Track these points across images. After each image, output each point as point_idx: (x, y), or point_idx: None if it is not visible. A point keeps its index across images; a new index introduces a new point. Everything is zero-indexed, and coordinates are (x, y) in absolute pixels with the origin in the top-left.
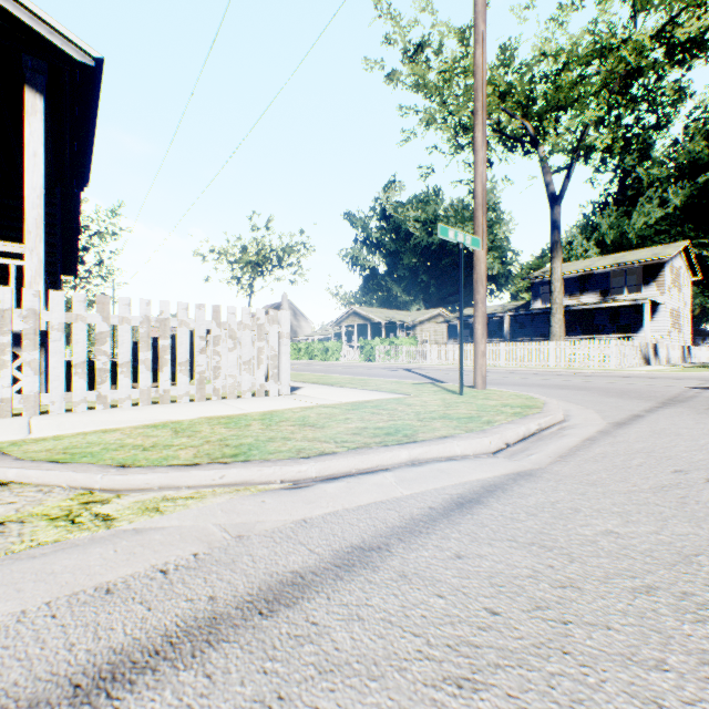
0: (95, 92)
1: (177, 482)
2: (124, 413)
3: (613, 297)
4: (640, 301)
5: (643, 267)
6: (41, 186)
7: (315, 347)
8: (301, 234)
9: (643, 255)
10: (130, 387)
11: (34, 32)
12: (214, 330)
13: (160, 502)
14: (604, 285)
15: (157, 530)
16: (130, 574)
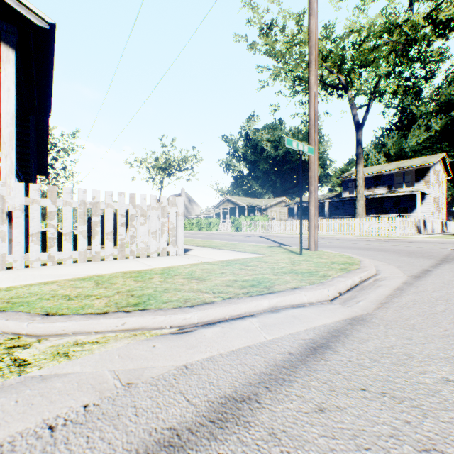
0: (51, 48)
1: (88, 328)
2: (65, 269)
3: (396, 189)
4: (414, 192)
5: (415, 170)
6: (13, 112)
7: (202, 222)
8: (194, 149)
9: (415, 162)
10: (71, 250)
11: (7, 4)
12: (131, 210)
13: (70, 347)
14: (390, 182)
15: (60, 376)
16: (19, 431)
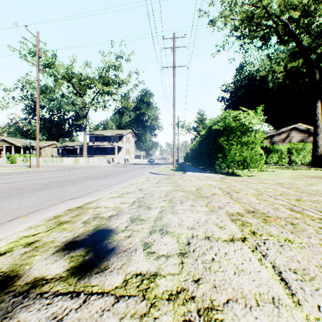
0: None
1: None
2: None
3: (112, 144)
4: (115, 146)
5: (119, 136)
6: None
7: None
8: None
9: (119, 132)
10: None
11: None
12: None
13: None
14: (110, 140)
15: None
16: None
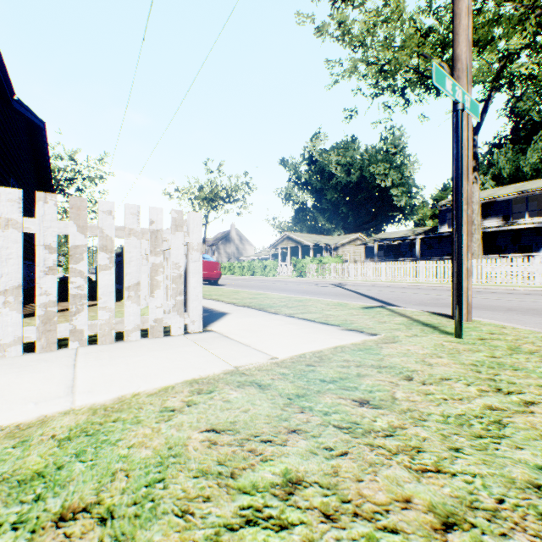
0: None
1: None
2: None
3: (514, 221)
4: None
5: None
6: None
7: (255, 265)
8: (245, 175)
9: None
10: None
11: None
12: (73, 237)
13: None
14: (506, 210)
15: None
16: None
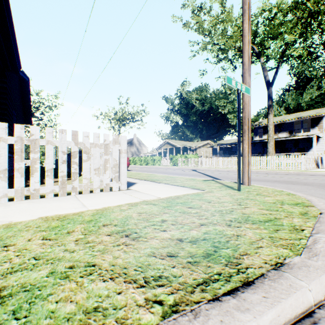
0: None
1: None
2: None
3: (295, 134)
4: (311, 136)
5: (311, 119)
6: None
7: (148, 159)
8: (142, 106)
9: (310, 113)
10: (6, 188)
11: None
12: (73, 147)
13: None
14: (290, 128)
15: None
16: None
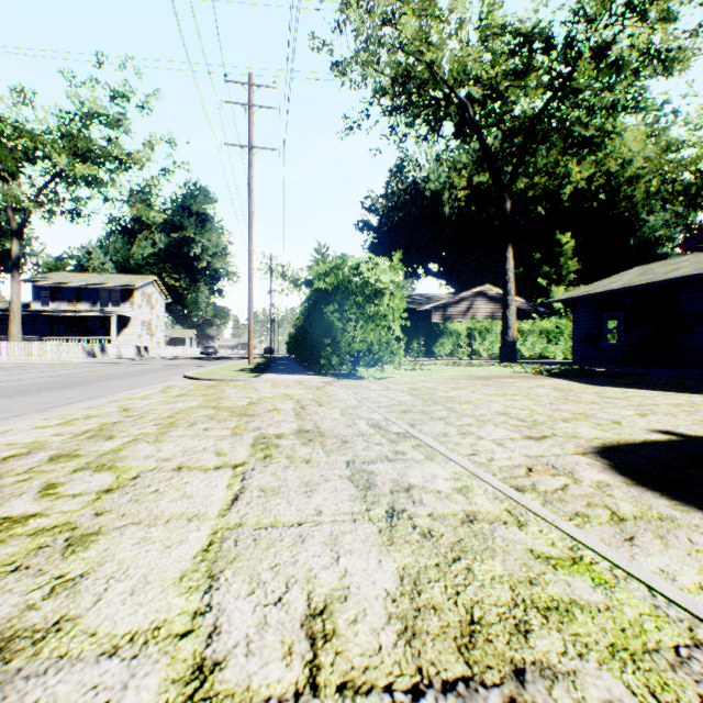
0: None
1: None
2: None
3: (103, 308)
4: (111, 315)
5: (123, 290)
6: None
7: None
8: None
9: (125, 281)
10: None
11: None
12: None
13: None
14: (97, 298)
15: None
16: None
